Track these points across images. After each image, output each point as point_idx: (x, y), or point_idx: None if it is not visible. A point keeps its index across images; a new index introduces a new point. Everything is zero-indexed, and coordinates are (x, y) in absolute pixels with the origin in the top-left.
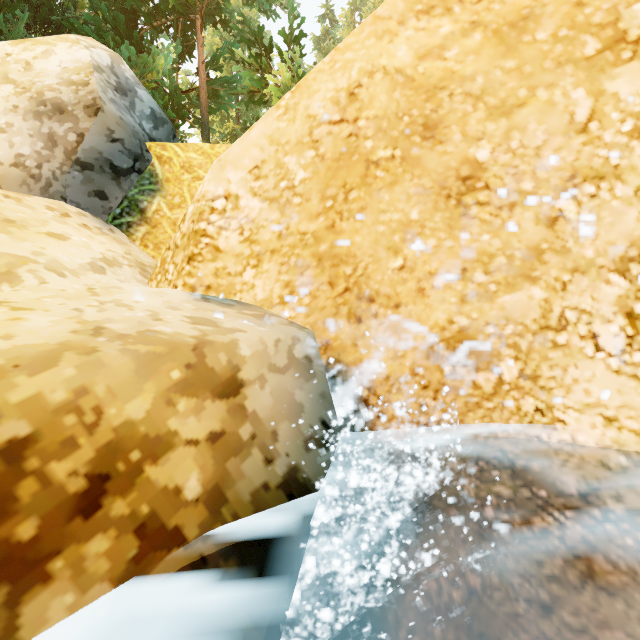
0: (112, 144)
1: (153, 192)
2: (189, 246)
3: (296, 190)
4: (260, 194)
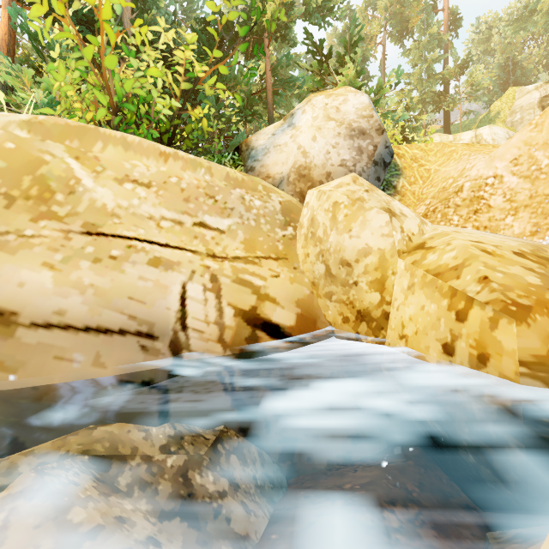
0: (385, 149)
1: (398, 175)
2: (473, 205)
3: (542, 171)
4: (517, 174)
